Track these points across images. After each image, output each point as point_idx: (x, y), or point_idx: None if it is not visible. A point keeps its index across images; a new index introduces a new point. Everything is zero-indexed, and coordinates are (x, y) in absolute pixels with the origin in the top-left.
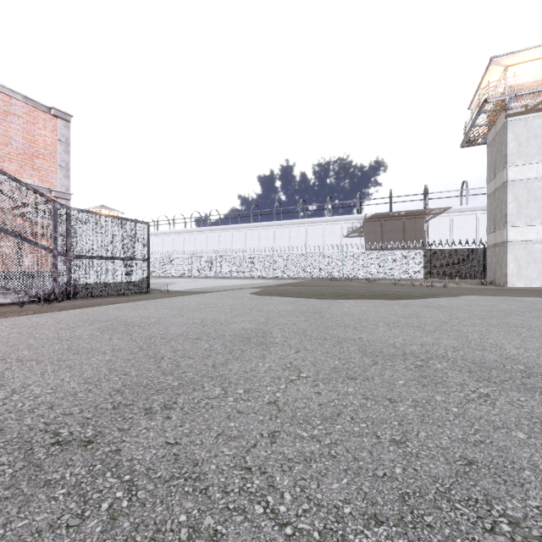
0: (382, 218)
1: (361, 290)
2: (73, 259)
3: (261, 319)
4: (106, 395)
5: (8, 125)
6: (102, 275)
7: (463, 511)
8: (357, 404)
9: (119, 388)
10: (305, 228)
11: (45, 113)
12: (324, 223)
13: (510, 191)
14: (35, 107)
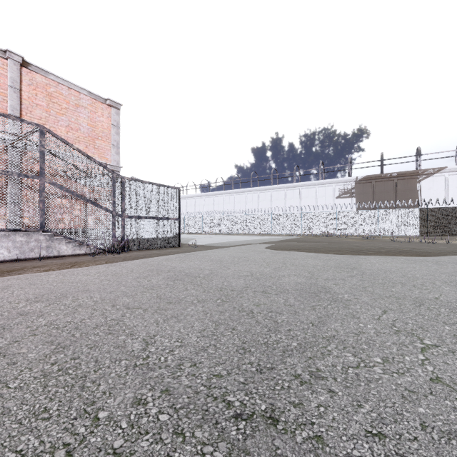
0: (373, 180)
1: (372, 247)
2: (126, 219)
3: (304, 273)
4: (235, 353)
5: (78, 115)
6: (146, 232)
7: None
8: None
9: (241, 345)
10: (299, 190)
11: (102, 103)
12: (317, 185)
13: None
14: (95, 99)
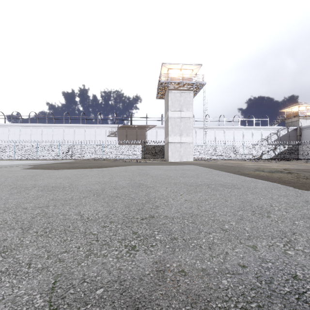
0: (126, 128)
1: (88, 165)
2: None
3: None
4: None
5: None
6: None
7: None
8: None
9: None
10: (84, 129)
11: None
12: (96, 127)
13: (169, 121)
14: None
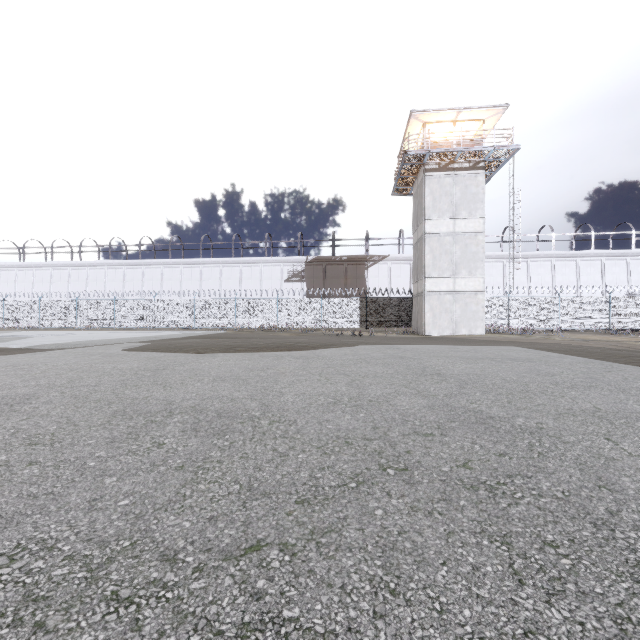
0: (324, 263)
1: (262, 342)
2: None
3: (60, 382)
4: None
5: None
6: None
7: None
8: None
9: None
10: (239, 268)
11: None
12: (262, 264)
13: (427, 244)
14: None
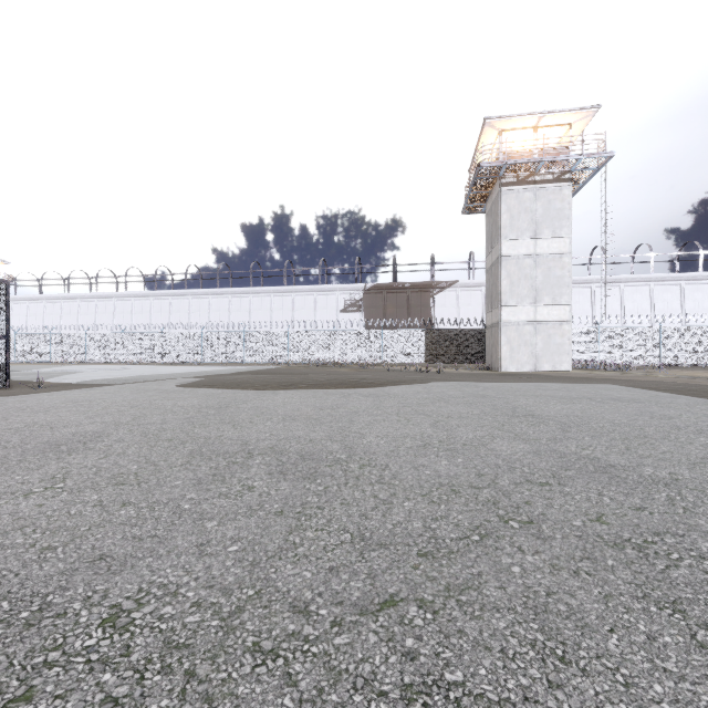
0: (384, 290)
1: (323, 378)
2: None
3: (125, 419)
4: None
5: None
6: None
7: (2, 607)
8: (73, 513)
9: None
10: (291, 298)
11: None
12: (316, 292)
13: (503, 267)
14: None
